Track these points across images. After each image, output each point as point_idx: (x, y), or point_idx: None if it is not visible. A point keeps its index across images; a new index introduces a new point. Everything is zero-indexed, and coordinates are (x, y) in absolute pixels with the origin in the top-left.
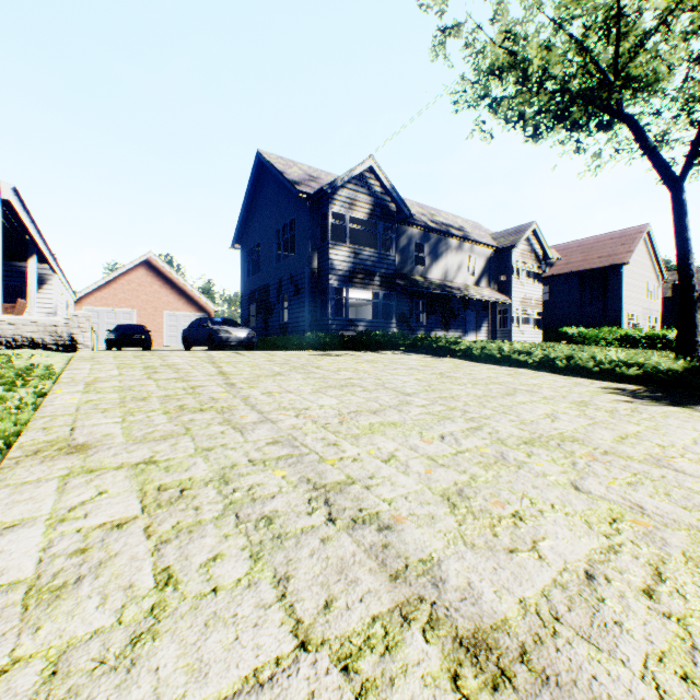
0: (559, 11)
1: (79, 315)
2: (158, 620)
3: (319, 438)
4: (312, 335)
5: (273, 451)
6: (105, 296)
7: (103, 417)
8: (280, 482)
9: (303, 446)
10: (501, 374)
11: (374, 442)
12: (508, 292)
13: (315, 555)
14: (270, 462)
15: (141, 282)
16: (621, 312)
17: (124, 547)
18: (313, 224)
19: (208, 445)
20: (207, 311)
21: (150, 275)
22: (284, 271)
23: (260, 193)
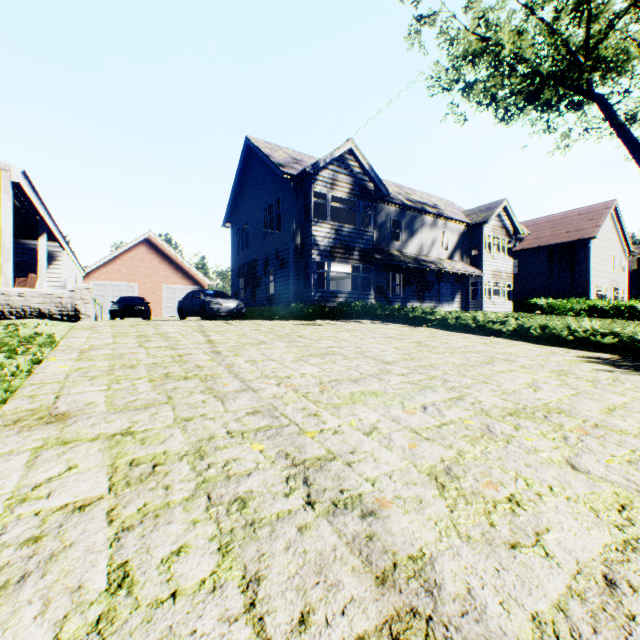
0: None
1: (81, 288)
2: (101, 638)
3: (300, 407)
4: (296, 306)
5: (253, 421)
6: (110, 272)
7: (89, 384)
8: (257, 457)
9: (283, 417)
10: (477, 343)
11: (355, 412)
12: (479, 265)
13: (291, 548)
14: (249, 434)
15: (142, 259)
16: (589, 284)
17: (81, 535)
18: (297, 203)
19: (187, 415)
20: (201, 284)
21: (150, 252)
22: (271, 247)
23: (249, 175)
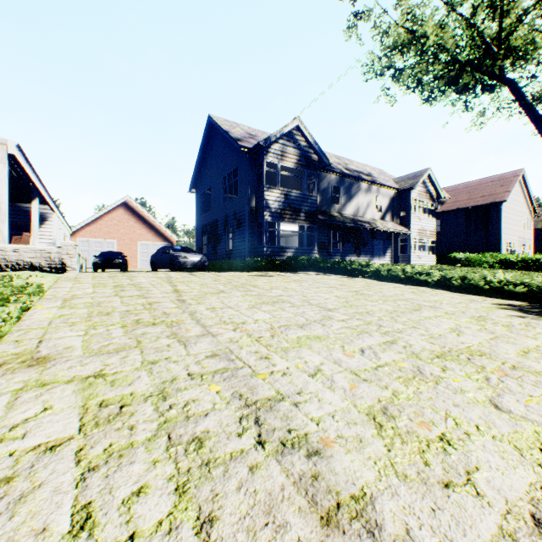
0: None
1: (67, 244)
2: None
3: (253, 351)
4: (251, 259)
5: (211, 364)
6: (93, 230)
7: (69, 330)
8: (214, 398)
9: (238, 360)
10: (406, 292)
11: (301, 355)
12: (407, 225)
13: (242, 488)
14: (207, 375)
15: (120, 219)
16: (501, 240)
17: (50, 475)
18: (252, 172)
19: (154, 358)
20: (170, 241)
21: (127, 213)
22: (229, 209)
23: (211, 148)
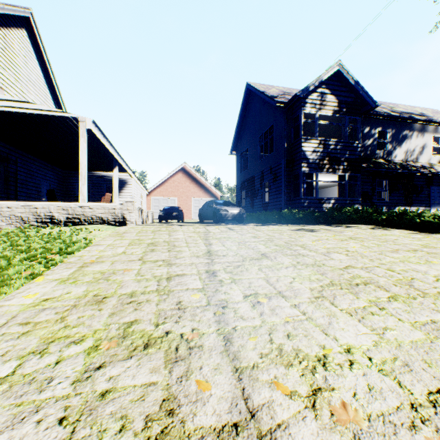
0: None
1: (127, 201)
2: None
3: None
4: (287, 211)
5: None
6: (161, 190)
7: (1, 353)
8: None
9: None
10: None
11: None
12: None
13: None
14: None
15: (179, 181)
16: None
17: None
18: (287, 126)
19: None
20: (216, 196)
21: (184, 176)
22: (265, 165)
23: (248, 113)
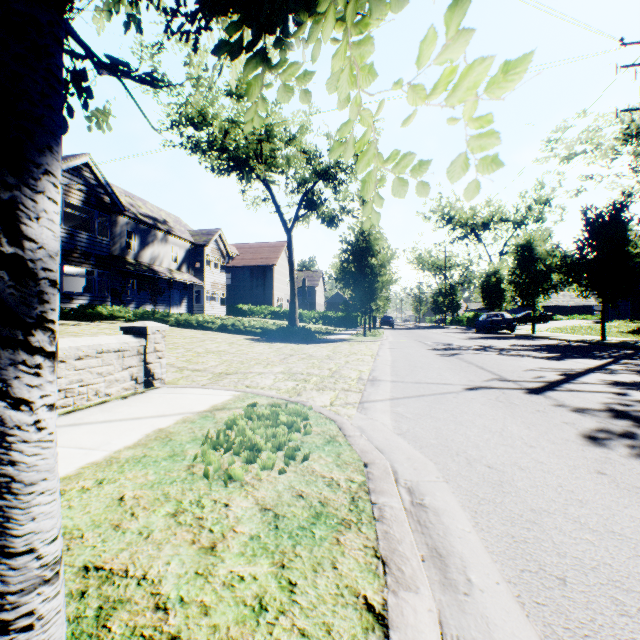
0: (234, 108)
1: None
2: None
3: None
4: None
5: None
6: None
7: None
8: None
9: None
10: (199, 334)
11: None
12: (203, 277)
13: None
14: None
15: None
16: (273, 296)
17: None
18: None
19: None
20: None
21: None
22: None
23: None
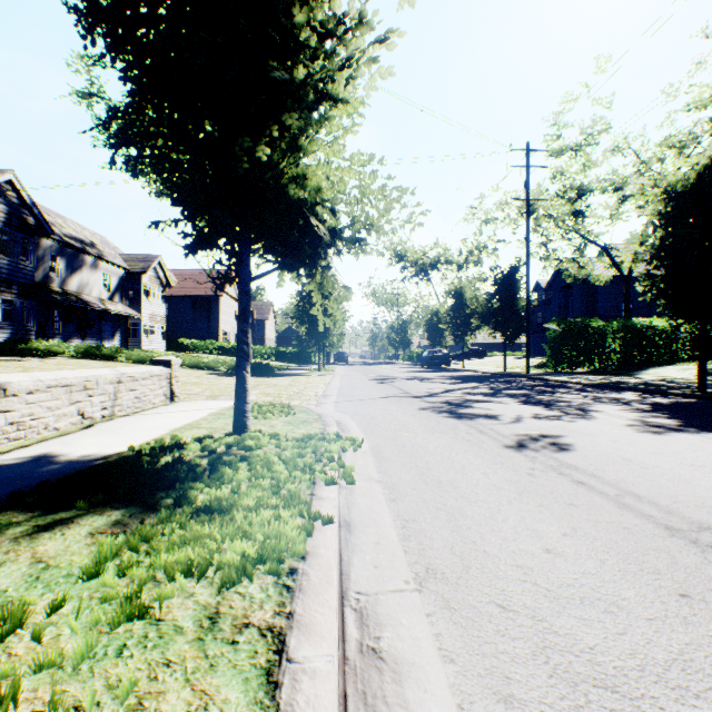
0: None
1: None
2: None
3: None
4: None
5: None
6: None
7: None
8: None
9: None
10: None
11: None
12: (140, 309)
13: None
14: None
15: None
16: (220, 329)
17: None
18: None
19: None
20: None
21: None
22: None
23: None
